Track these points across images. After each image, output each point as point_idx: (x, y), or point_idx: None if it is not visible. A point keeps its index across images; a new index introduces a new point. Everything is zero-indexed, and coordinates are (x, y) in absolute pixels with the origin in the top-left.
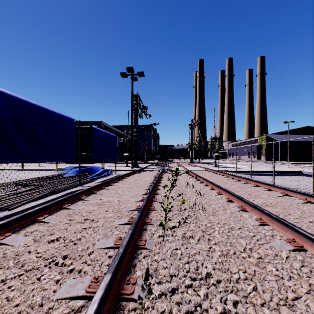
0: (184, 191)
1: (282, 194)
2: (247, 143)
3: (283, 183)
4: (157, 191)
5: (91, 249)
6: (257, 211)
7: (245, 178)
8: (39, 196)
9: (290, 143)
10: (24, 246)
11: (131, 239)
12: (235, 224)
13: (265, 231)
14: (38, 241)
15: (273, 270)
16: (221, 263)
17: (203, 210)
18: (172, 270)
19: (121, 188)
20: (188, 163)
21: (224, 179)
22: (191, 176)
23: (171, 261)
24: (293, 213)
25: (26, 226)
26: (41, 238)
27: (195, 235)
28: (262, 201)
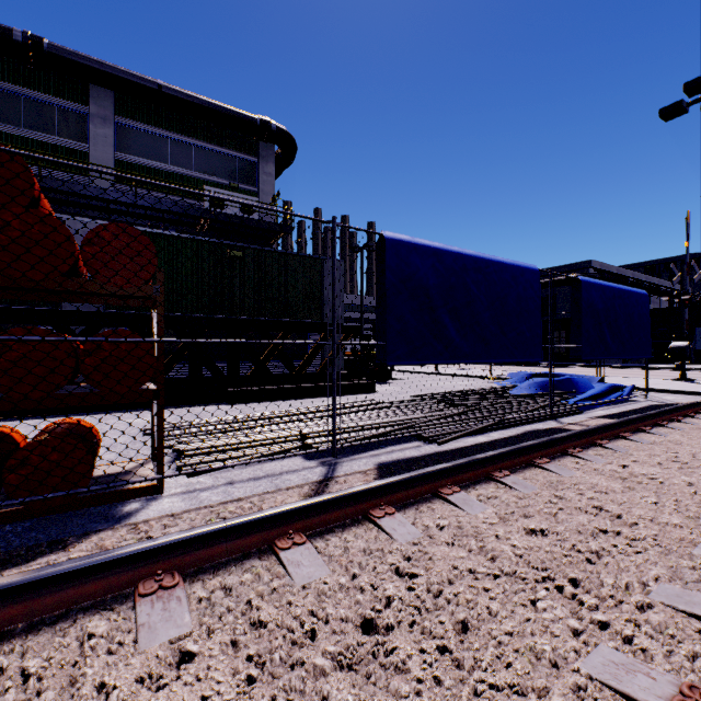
0: None
1: None
2: None
3: None
4: None
5: (642, 597)
6: None
7: None
8: (477, 427)
9: None
10: (485, 520)
11: None
12: None
13: None
14: (505, 520)
15: None
16: None
17: None
18: None
19: (686, 447)
20: None
21: None
22: None
23: None
24: None
25: (476, 483)
26: (510, 516)
27: None
28: None
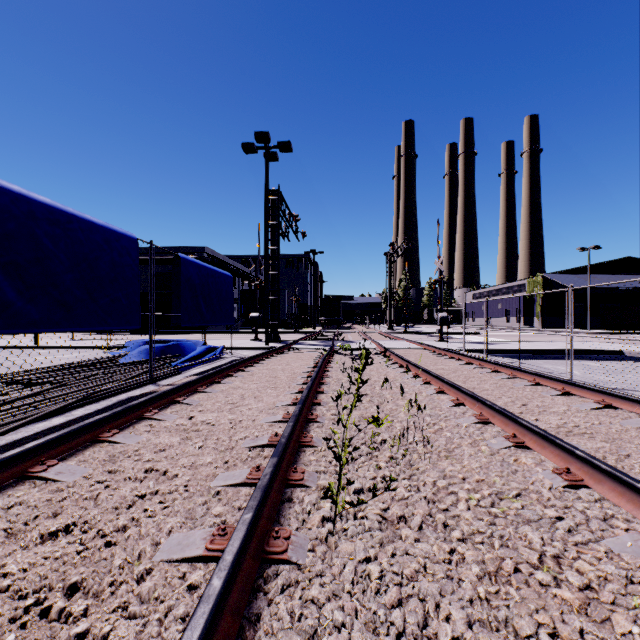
0: (379, 395)
1: (598, 404)
2: (504, 292)
3: (587, 377)
4: (318, 397)
5: (146, 564)
6: (556, 450)
7: (509, 366)
8: (54, 408)
9: (592, 293)
10: None
11: (251, 536)
12: (505, 484)
13: (585, 506)
14: (15, 536)
15: (632, 631)
16: (486, 603)
17: (425, 443)
18: (358, 636)
19: (241, 390)
20: (384, 333)
21: (463, 368)
22: (391, 362)
23: (355, 602)
24: (636, 453)
25: None
26: (27, 526)
27: (410, 514)
28: (557, 421)
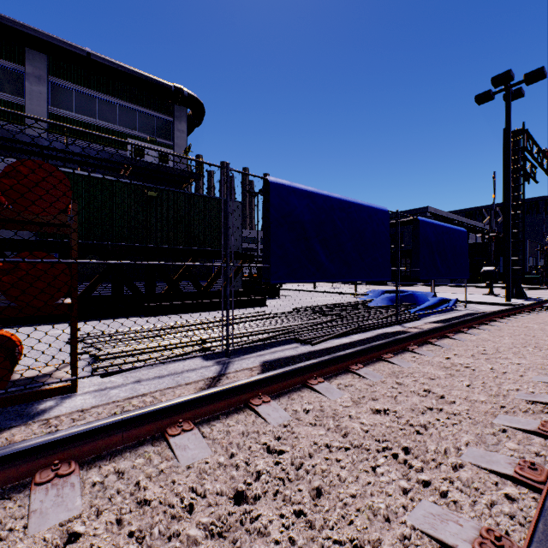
0: None
1: None
2: None
3: None
4: None
5: (456, 459)
6: None
7: None
8: (342, 331)
9: None
10: (341, 404)
11: None
12: None
13: None
14: (357, 403)
15: None
16: None
17: None
18: None
19: (491, 343)
20: None
21: None
22: None
23: None
24: None
25: (337, 375)
26: (361, 400)
27: None
28: None
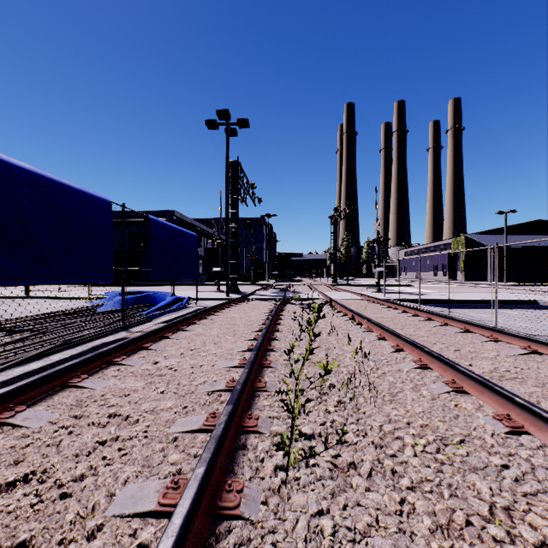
0: (326, 341)
1: (524, 350)
2: (432, 250)
3: (508, 324)
4: (272, 343)
5: (97, 520)
6: (494, 396)
7: (441, 315)
8: (33, 353)
9: (507, 251)
10: None
11: (203, 491)
12: (448, 430)
13: (529, 454)
14: None
15: None
16: None
17: (370, 387)
18: None
19: (202, 336)
20: (329, 285)
21: (399, 316)
22: (336, 311)
23: None
24: None
25: None
26: None
27: (360, 460)
28: (490, 366)
